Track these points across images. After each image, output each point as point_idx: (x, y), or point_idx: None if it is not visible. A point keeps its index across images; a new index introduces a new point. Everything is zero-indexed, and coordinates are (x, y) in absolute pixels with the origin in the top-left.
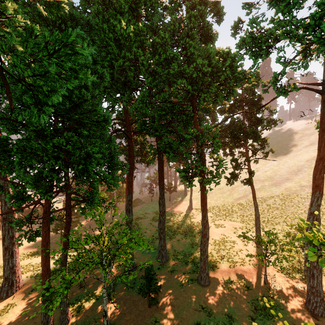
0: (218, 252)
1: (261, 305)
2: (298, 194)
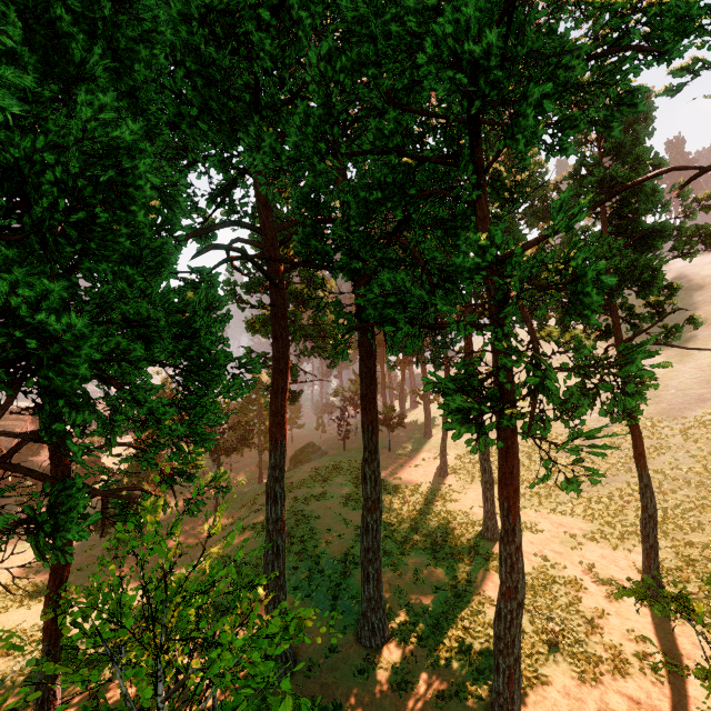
0: (534, 619)
1: None
2: None
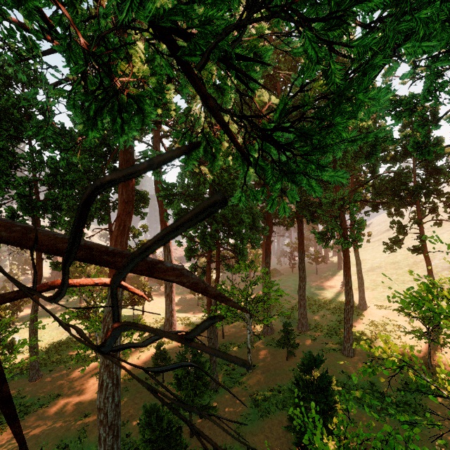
0: (372, 332)
1: (415, 383)
2: None
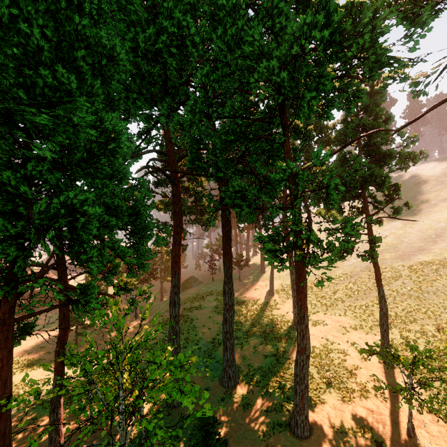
0: (320, 371)
1: None
2: (441, 273)
